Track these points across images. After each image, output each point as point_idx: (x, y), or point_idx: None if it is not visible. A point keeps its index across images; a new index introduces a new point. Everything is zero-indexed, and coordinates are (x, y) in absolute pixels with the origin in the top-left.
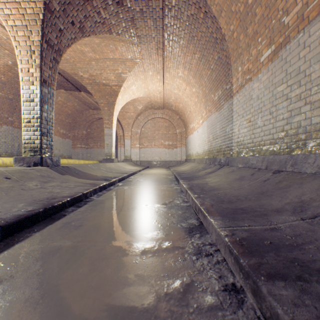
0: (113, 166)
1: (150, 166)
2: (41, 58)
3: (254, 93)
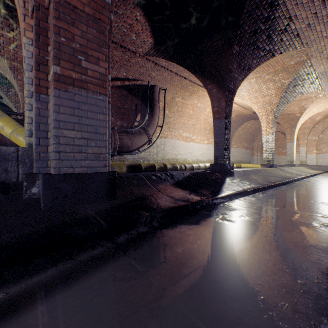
0: (296, 169)
1: None
2: (272, 124)
3: None
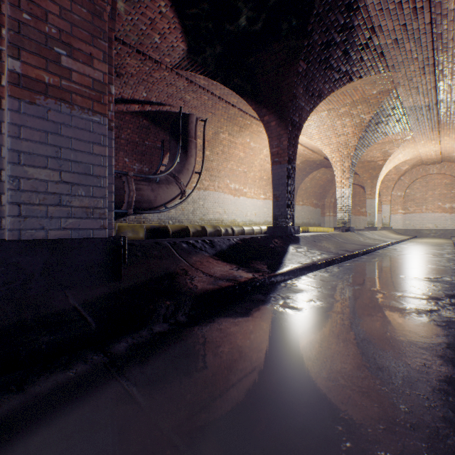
0: (379, 233)
1: (418, 236)
2: (348, 174)
3: None
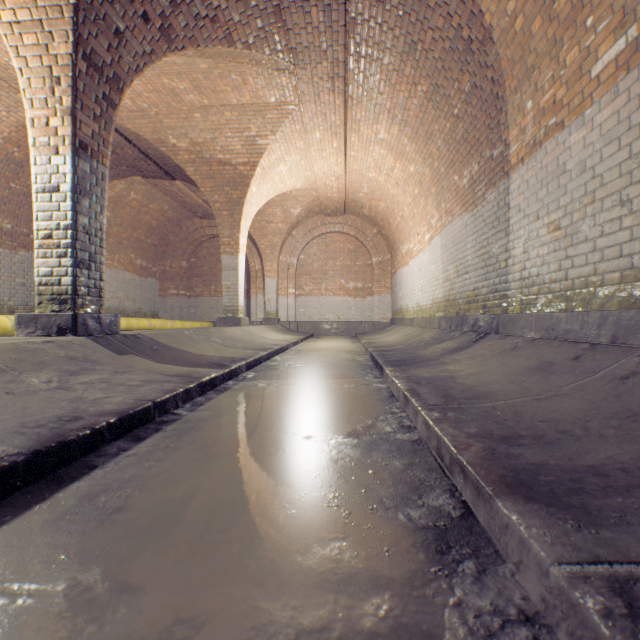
0: (240, 333)
1: (317, 334)
2: (74, 93)
3: (571, 157)
